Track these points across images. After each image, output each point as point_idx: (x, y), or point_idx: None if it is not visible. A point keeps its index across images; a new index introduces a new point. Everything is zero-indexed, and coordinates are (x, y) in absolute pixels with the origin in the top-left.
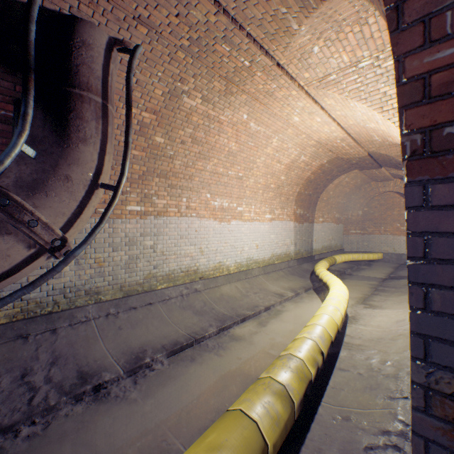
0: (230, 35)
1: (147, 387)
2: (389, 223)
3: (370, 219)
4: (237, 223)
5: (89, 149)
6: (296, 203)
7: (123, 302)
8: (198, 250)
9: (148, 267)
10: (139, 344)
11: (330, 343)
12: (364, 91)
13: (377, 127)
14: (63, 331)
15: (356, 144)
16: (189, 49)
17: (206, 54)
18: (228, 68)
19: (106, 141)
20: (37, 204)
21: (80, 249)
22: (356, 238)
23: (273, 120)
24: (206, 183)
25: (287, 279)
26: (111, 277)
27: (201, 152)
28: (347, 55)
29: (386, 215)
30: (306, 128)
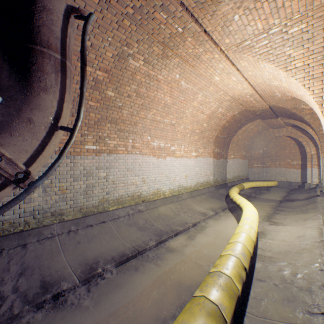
0: (166, 3)
1: (98, 295)
2: (282, 159)
3: (268, 156)
4: (171, 159)
5: (49, 97)
6: (215, 144)
7: (81, 221)
8: (141, 180)
9: (102, 193)
10: (93, 256)
11: (250, 258)
12: (272, 54)
13: (280, 84)
14: (32, 246)
15: (261, 99)
16: (133, 16)
17: (147, 21)
18: (164, 34)
19: (65, 91)
20: (2, 142)
21: (41, 180)
22: (258, 170)
23: (199, 79)
24: (147, 128)
25: (208, 201)
26: (72, 201)
27: (143, 104)
28: (261, 23)
29: (280, 153)
30: (224, 85)
